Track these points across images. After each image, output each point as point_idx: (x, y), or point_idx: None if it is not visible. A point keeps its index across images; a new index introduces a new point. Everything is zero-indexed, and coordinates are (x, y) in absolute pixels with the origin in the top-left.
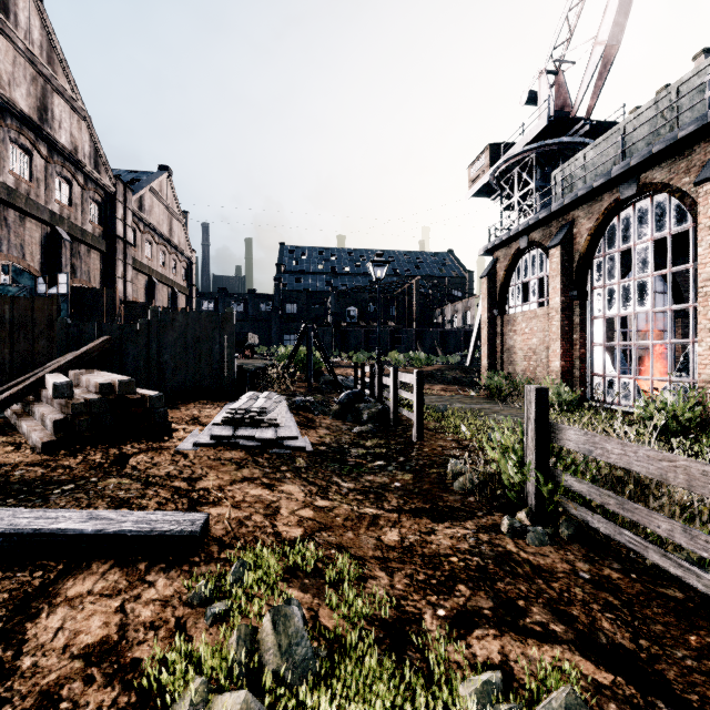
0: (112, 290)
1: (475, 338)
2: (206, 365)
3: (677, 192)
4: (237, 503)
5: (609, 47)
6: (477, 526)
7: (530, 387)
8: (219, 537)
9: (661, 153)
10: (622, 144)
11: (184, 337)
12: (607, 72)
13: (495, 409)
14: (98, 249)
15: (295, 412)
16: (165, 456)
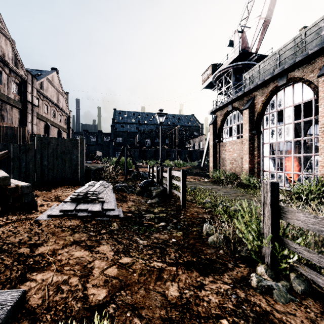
0: (23, 128)
1: (205, 154)
2: (68, 167)
3: (307, 81)
4: (62, 266)
5: (266, 20)
6: (232, 280)
7: (267, 182)
8: (32, 309)
9: (300, 62)
10: (279, 59)
11: (56, 152)
12: (265, 32)
13: (218, 188)
14: (17, 107)
15: (116, 192)
16: (26, 225)
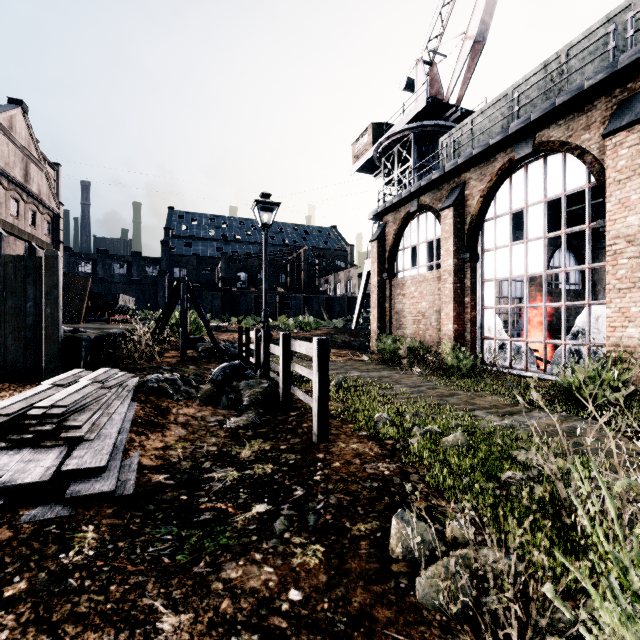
0: None
1: (360, 304)
2: (10, 331)
3: (576, 149)
4: None
5: (476, 43)
6: None
7: None
8: None
9: (563, 107)
10: (518, 102)
11: None
12: (474, 66)
13: (395, 378)
14: None
15: (144, 397)
16: None
